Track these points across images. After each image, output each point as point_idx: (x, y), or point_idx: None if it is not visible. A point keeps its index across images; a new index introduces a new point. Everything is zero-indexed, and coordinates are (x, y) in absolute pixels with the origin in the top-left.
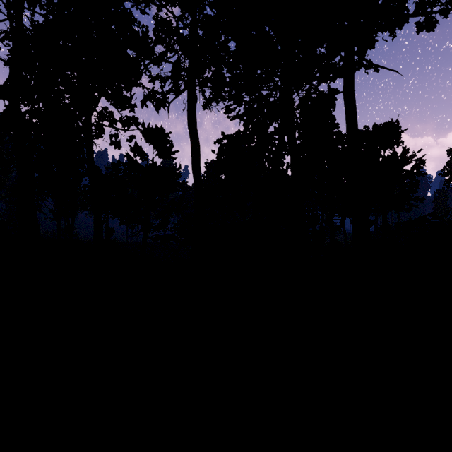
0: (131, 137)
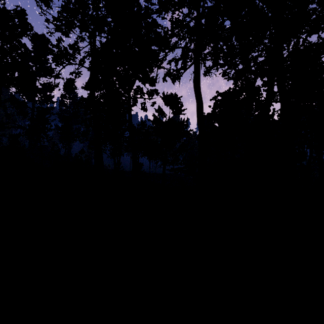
0: (153, 103)
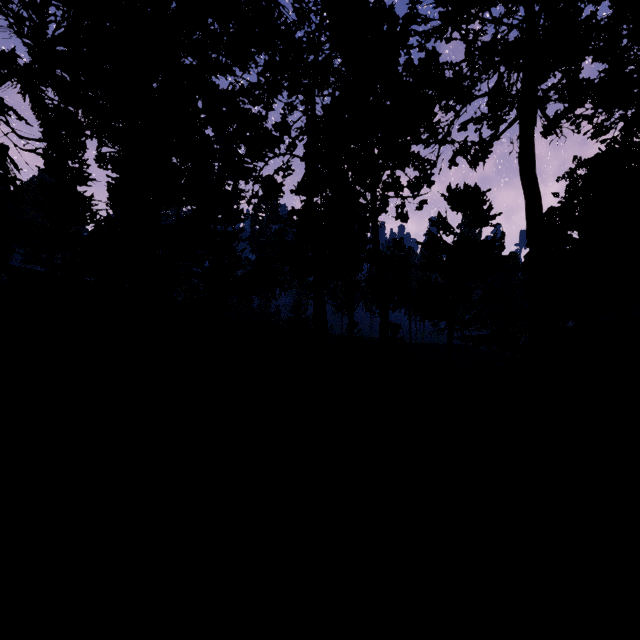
0: (421, 203)
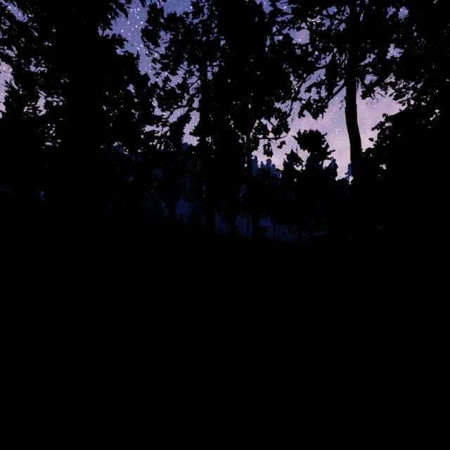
0: (281, 143)
